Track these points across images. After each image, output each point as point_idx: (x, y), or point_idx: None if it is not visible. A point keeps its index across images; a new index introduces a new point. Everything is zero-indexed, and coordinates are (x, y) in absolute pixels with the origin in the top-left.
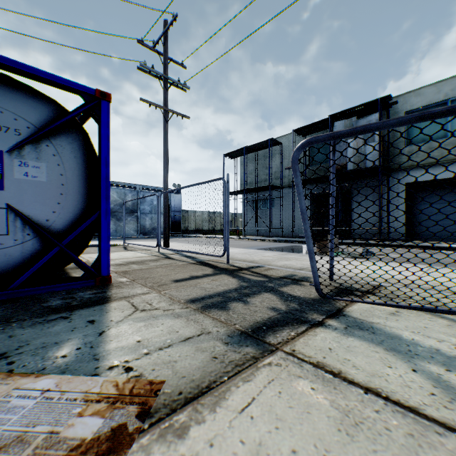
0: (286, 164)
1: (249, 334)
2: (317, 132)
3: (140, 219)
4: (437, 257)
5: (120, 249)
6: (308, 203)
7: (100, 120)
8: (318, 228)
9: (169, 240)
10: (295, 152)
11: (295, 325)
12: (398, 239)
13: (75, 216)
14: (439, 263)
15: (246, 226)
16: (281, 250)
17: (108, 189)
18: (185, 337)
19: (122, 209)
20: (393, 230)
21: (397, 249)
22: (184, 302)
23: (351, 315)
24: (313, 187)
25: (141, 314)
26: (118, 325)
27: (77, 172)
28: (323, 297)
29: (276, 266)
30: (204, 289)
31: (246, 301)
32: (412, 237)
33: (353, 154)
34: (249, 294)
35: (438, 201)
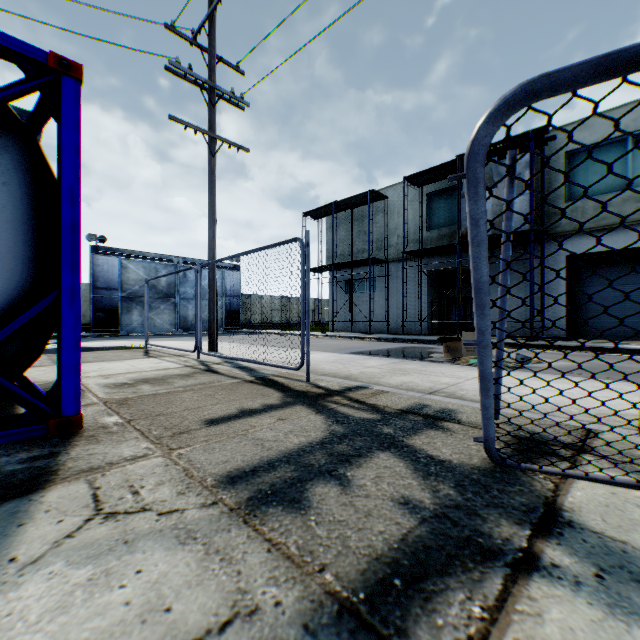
0: (394, 227)
1: (362, 616)
2: (438, 182)
3: (180, 308)
4: (627, 366)
5: (137, 355)
6: (425, 284)
7: (60, 113)
8: (441, 321)
9: (216, 340)
10: (481, 129)
11: (472, 570)
12: (558, 337)
13: (6, 300)
14: (637, 376)
15: (335, 318)
16: (389, 354)
17: (77, 248)
18: (183, 638)
19: (153, 292)
20: (549, 324)
21: (560, 353)
22: (213, 484)
23: (586, 525)
24: (432, 260)
25: (100, 530)
26: (18, 582)
27: (9, 212)
28: (499, 464)
29: (388, 385)
30: (260, 444)
31: (345, 477)
32: (576, 334)
33: (491, 213)
34: (348, 457)
35: (614, 282)
